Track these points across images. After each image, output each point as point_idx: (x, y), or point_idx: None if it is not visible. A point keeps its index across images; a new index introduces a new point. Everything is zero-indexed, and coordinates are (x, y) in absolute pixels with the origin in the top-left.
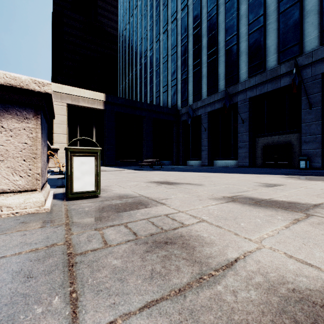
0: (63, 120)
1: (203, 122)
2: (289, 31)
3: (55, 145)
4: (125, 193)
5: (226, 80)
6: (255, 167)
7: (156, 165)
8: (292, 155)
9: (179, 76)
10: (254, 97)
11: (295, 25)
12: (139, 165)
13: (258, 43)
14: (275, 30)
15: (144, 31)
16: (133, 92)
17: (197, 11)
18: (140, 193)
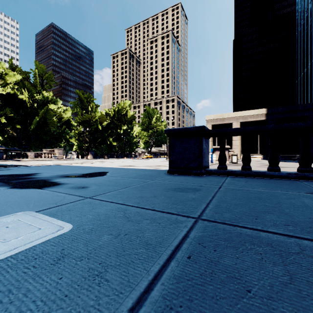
0: None
1: None
2: None
3: (233, 147)
4: None
5: None
6: None
7: None
8: None
9: None
10: None
11: None
12: None
13: None
14: None
15: None
16: (312, 83)
17: None
18: None
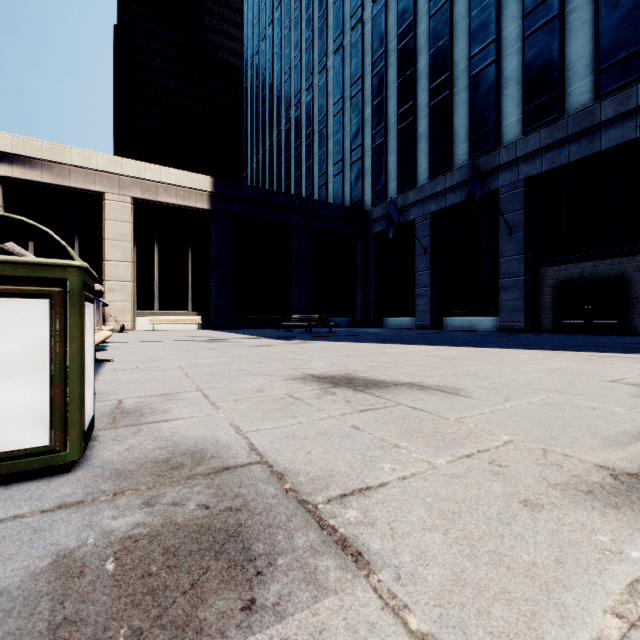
0: (124, 233)
1: (420, 235)
2: (623, 21)
3: (108, 284)
4: (201, 439)
5: (471, 143)
6: (538, 331)
7: (319, 327)
8: (628, 304)
9: (369, 139)
10: (537, 178)
11: (637, 6)
12: (284, 326)
13: (546, 56)
14: (588, 23)
15: (294, 53)
16: (274, 179)
17: (407, 0)
18: (258, 440)
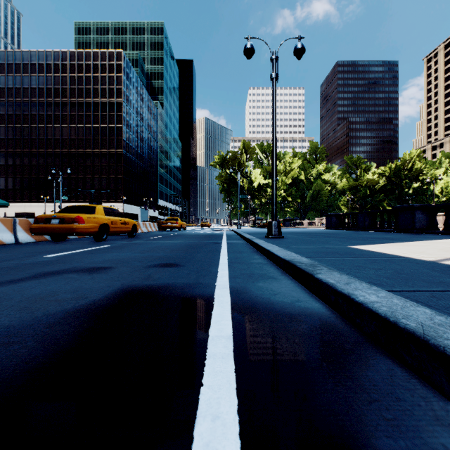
0: None
1: None
2: None
3: None
4: None
5: None
6: None
7: None
8: None
9: None
10: None
11: None
12: None
13: None
14: None
15: None
16: None
17: None
18: None
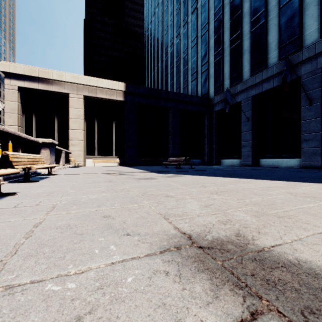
0: (79, 114)
1: (245, 110)
2: None
3: (71, 142)
4: None
5: (280, 49)
6: None
7: (183, 165)
8: None
9: (212, 58)
10: None
11: None
12: (164, 164)
13: None
14: None
15: (170, 18)
16: (159, 87)
17: None
18: None
